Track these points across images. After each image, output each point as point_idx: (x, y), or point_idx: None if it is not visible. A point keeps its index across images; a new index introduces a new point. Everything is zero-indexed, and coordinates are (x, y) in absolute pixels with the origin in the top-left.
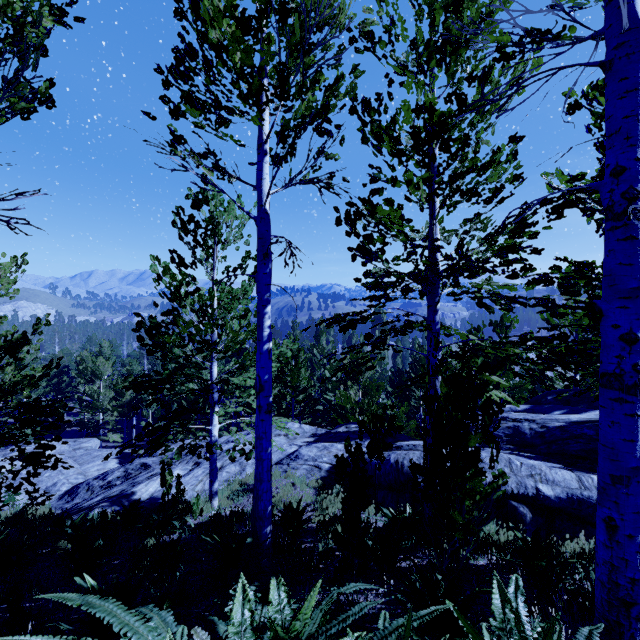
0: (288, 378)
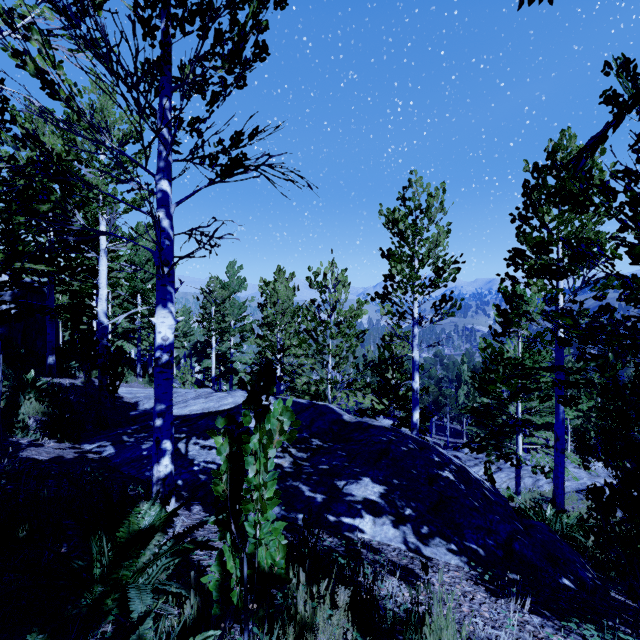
0: (592, 413)
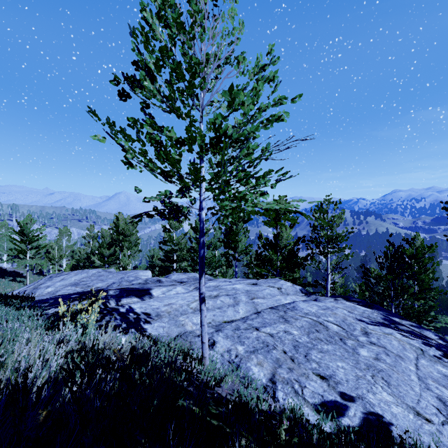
0: None
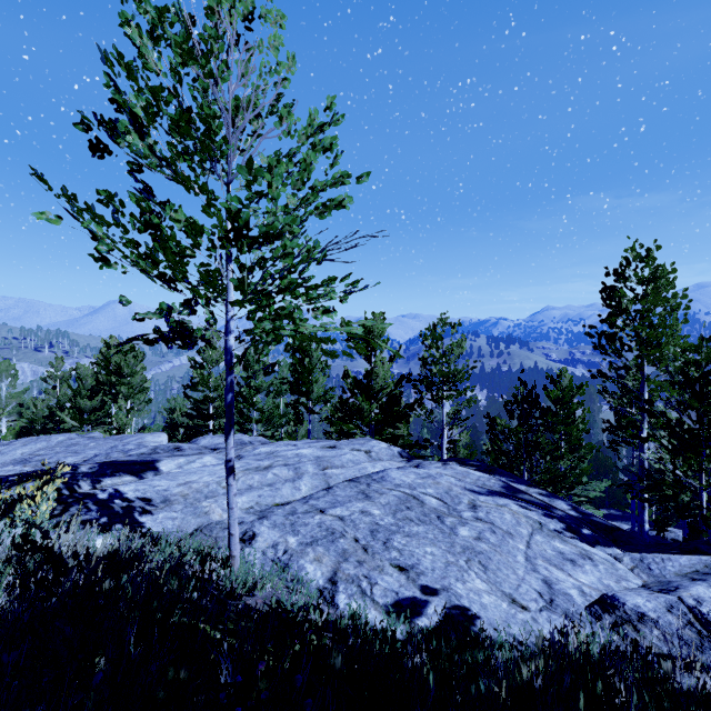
0: None
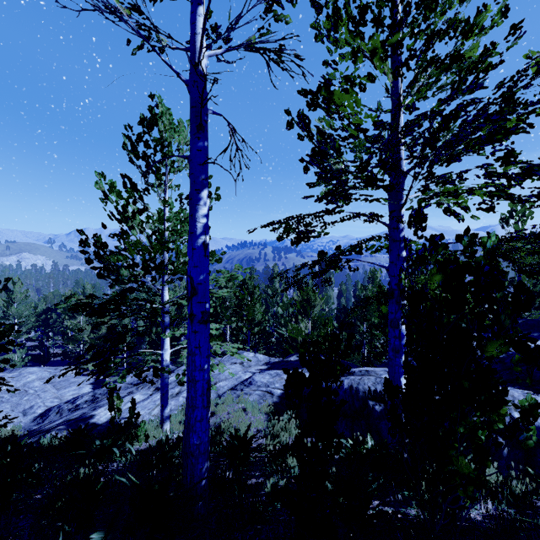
0: (244, 313)
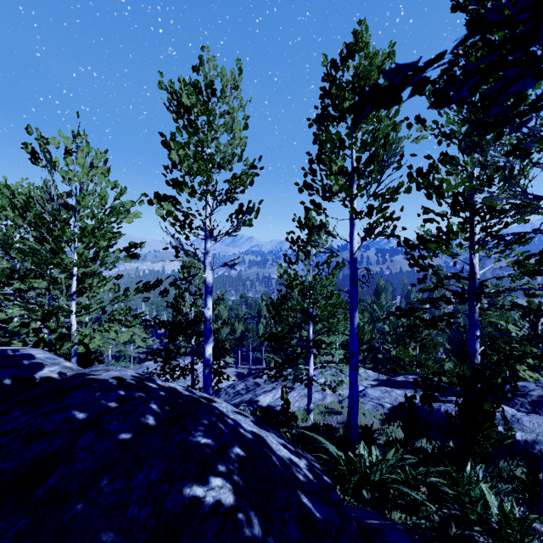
0: None
